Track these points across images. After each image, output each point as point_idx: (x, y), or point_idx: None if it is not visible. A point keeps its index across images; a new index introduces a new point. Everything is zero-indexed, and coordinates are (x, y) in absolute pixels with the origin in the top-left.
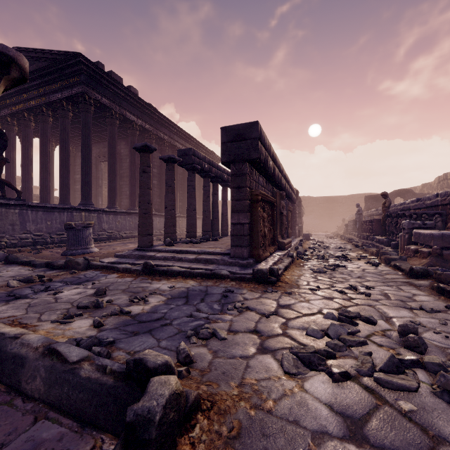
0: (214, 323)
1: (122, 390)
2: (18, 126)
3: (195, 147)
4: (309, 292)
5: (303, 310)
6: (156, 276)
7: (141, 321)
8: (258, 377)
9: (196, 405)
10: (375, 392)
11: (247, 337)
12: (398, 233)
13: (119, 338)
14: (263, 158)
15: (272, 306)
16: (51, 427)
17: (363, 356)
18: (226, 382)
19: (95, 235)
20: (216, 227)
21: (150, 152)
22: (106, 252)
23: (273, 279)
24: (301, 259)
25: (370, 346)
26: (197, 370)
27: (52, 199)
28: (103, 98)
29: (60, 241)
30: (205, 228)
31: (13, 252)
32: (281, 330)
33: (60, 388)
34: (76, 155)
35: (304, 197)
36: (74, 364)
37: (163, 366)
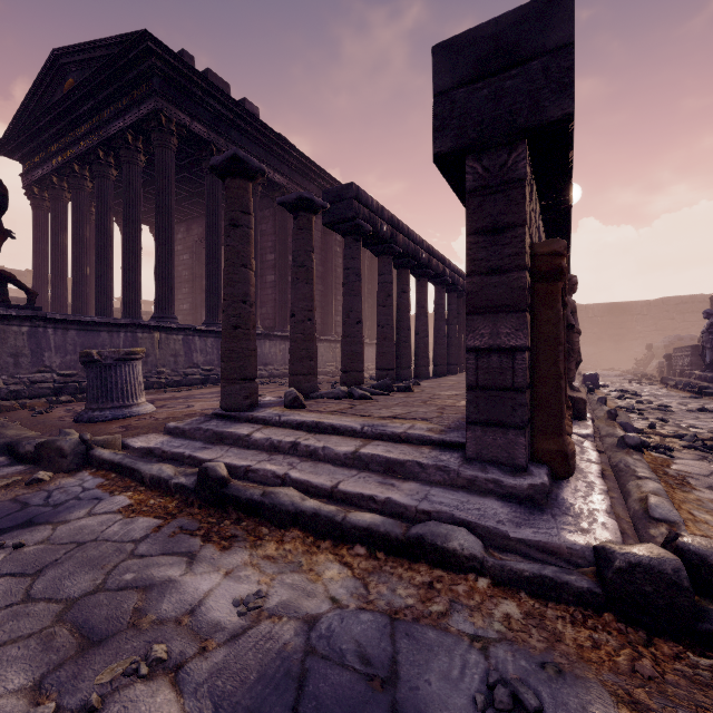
0: None
1: None
2: (70, 192)
3: None
4: None
5: None
6: (226, 519)
7: None
8: None
9: None
10: None
11: None
12: None
13: None
14: None
15: None
16: None
17: None
18: None
19: (180, 375)
20: (406, 360)
21: (249, 176)
22: (164, 416)
23: None
24: (647, 448)
25: None
26: None
27: None
28: (194, 122)
29: None
30: (383, 362)
31: (7, 408)
32: None
33: None
34: None
35: None
36: None
37: None
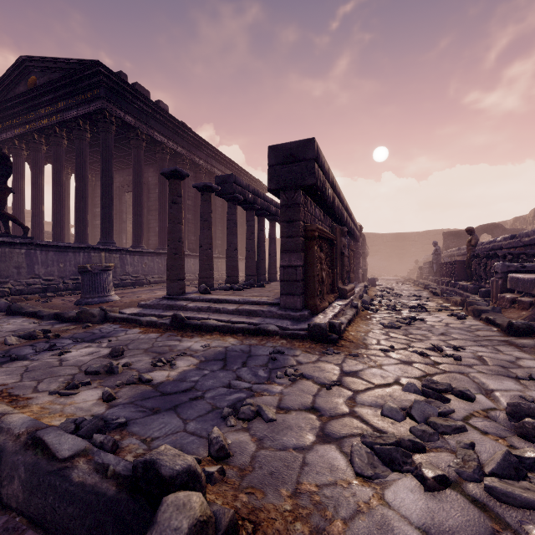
0: (258, 396)
1: (126, 507)
2: (27, 151)
3: (237, 174)
4: (380, 354)
5: (375, 379)
6: (187, 332)
7: (165, 393)
8: (319, 480)
9: (231, 531)
10: (487, 509)
11: (302, 417)
12: (488, 278)
13: (133, 418)
14: (320, 185)
15: (334, 373)
16: None
17: (463, 450)
18: (274, 488)
19: (118, 280)
20: (263, 270)
21: (182, 178)
22: (128, 301)
23: (335, 337)
24: (367, 310)
25: (470, 434)
26: (235, 469)
27: (67, 237)
28: (126, 115)
29: (75, 287)
30: (249, 271)
31: (18, 300)
32: (347, 407)
33: (43, 497)
34: (96, 185)
35: (369, 234)
36: (65, 462)
37: (184, 474)
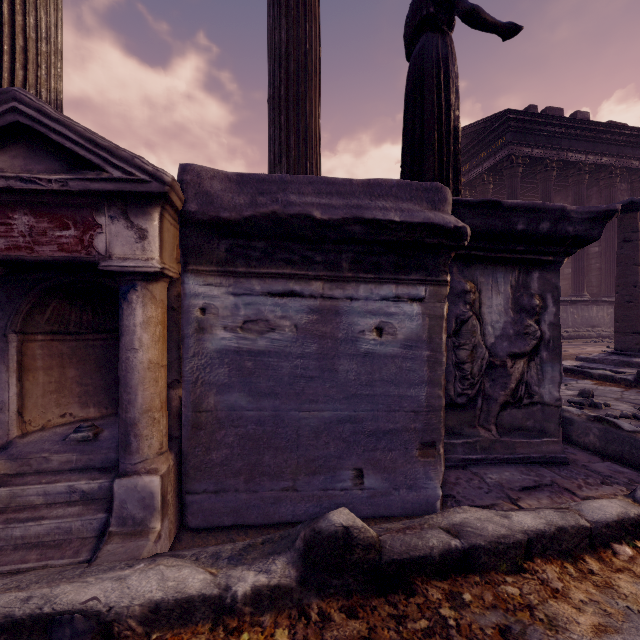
0: None
1: None
2: None
3: None
4: None
5: None
6: None
7: None
8: None
9: None
10: None
11: None
12: None
13: None
14: None
15: None
16: (622, 467)
17: None
18: None
19: None
20: None
21: (638, 209)
22: None
23: None
24: None
25: None
26: None
27: None
28: (533, 150)
29: None
30: None
31: None
32: None
33: (619, 446)
34: None
35: None
36: (629, 432)
37: None
